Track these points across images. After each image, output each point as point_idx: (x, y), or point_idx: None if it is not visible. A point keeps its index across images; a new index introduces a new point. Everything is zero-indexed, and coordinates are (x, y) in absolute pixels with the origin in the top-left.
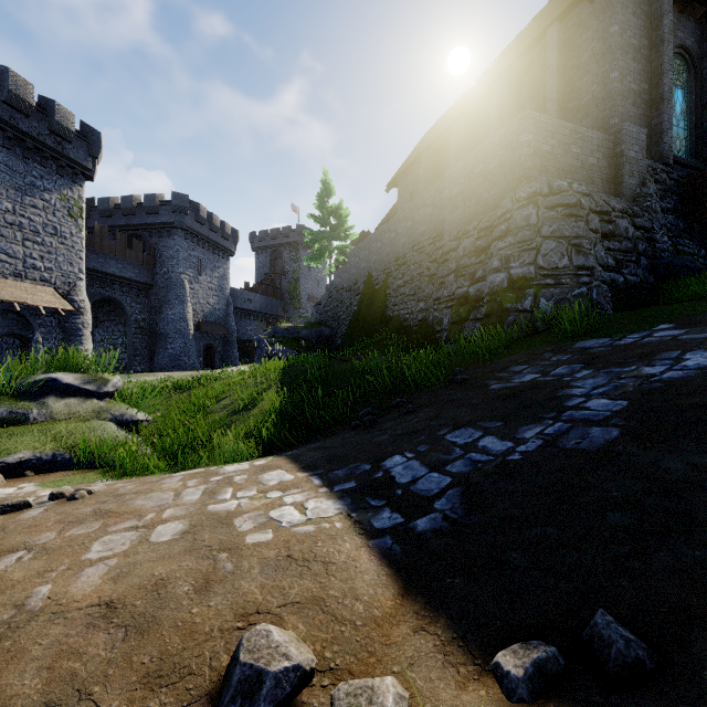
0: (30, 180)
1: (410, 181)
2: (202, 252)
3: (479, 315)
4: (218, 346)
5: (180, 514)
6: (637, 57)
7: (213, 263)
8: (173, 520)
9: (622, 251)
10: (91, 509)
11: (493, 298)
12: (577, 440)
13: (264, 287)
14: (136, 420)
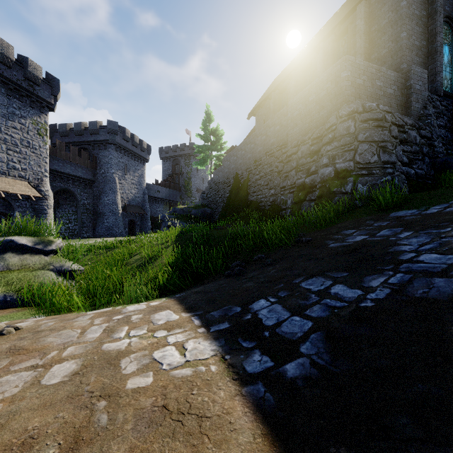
0: (11, 110)
1: (263, 112)
2: (127, 159)
3: (313, 197)
4: (137, 221)
5: (78, 352)
6: (419, 23)
7: (135, 167)
8: (70, 360)
9: (412, 152)
10: (7, 346)
11: (323, 185)
12: (423, 289)
13: (168, 183)
14: (71, 270)
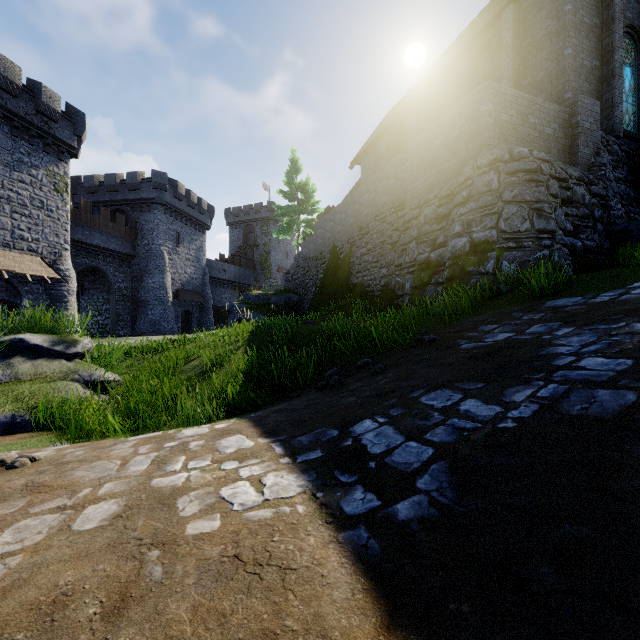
0: (18, 157)
1: (372, 159)
2: (180, 226)
3: (441, 279)
4: (195, 312)
5: (119, 490)
6: (590, 35)
7: (191, 236)
8: (108, 499)
9: (579, 217)
10: (23, 482)
11: (455, 262)
12: (582, 404)
13: (238, 259)
14: (104, 380)
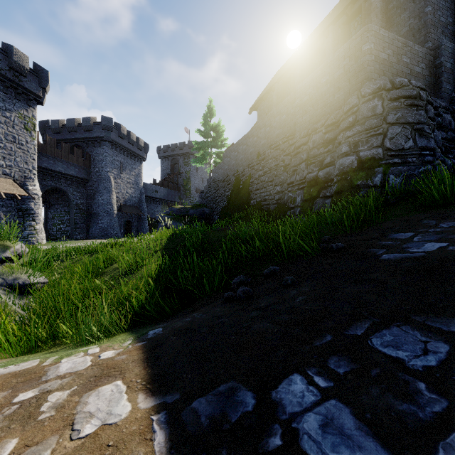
0: None
1: (266, 105)
2: (123, 158)
3: (329, 193)
4: (134, 222)
5: None
6: None
7: (131, 165)
8: None
9: (448, 139)
10: None
11: (343, 178)
12: None
13: (166, 183)
14: (28, 283)
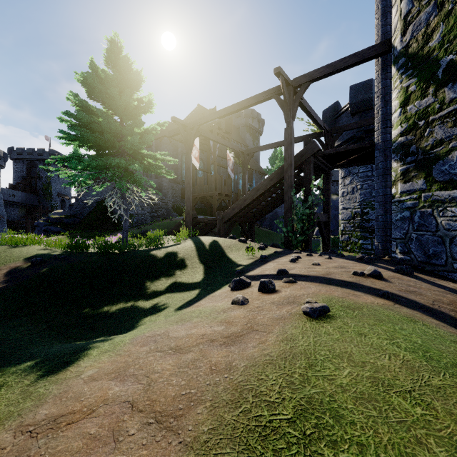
0: None
1: None
2: None
3: None
4: None
5: None
6: (173, 157)
7: None
8: None
9: (158, 208)
10: None
11: None
12: None
13: (24, 187)
14: None
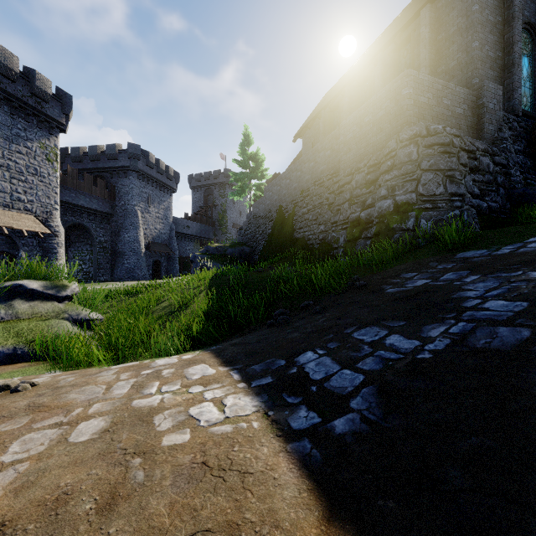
0: (16, 132)
1: (312, 133)
2: (151, 189)
3: (369, 234)
4: (163, 261)
5: (105, 409)
6: (493, 31)
7: (160, 198)
8: (97, 417)
9: (485, 182)
10: (26, 403)
11: (381, 220)
12: (486, 339)
13: (199, 217)
14: (89, 319)
